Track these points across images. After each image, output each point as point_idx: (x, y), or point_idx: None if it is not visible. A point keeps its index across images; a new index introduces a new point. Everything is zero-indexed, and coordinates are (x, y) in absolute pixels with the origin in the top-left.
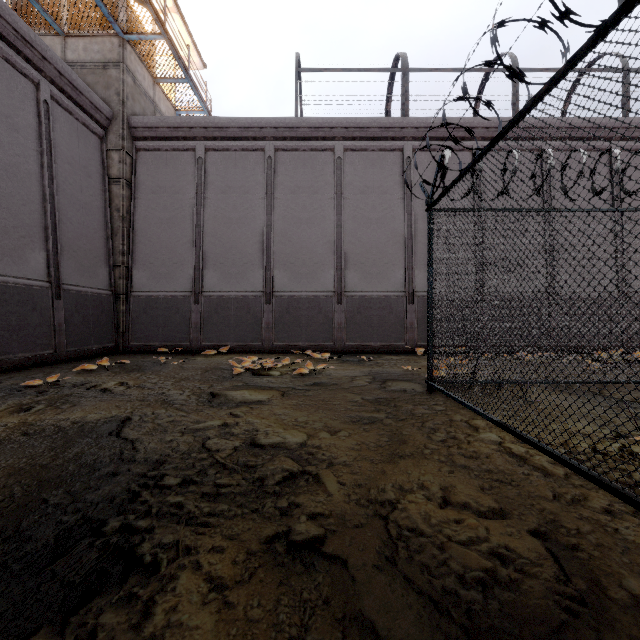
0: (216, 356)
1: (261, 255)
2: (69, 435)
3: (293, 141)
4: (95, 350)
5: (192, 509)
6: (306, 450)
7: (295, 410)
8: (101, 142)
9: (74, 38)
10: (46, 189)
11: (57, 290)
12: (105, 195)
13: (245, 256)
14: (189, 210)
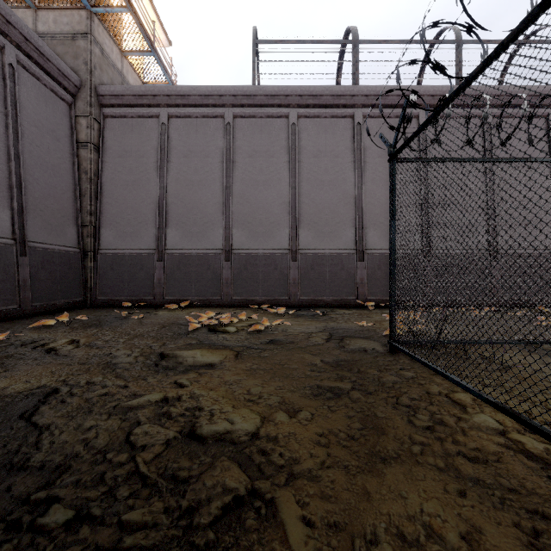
0: (177, 310)
1: (220, 215)
2: None
3: (250, 108)
4: (62, 304)
5: None
6: (258, 446)
7: (248, 377)
8: (70, 108)
9: (45, 11)
10: (11, 149)
11: (22, 247)
12: (73, 158)
13: (205, 216)
14: (153, 173)
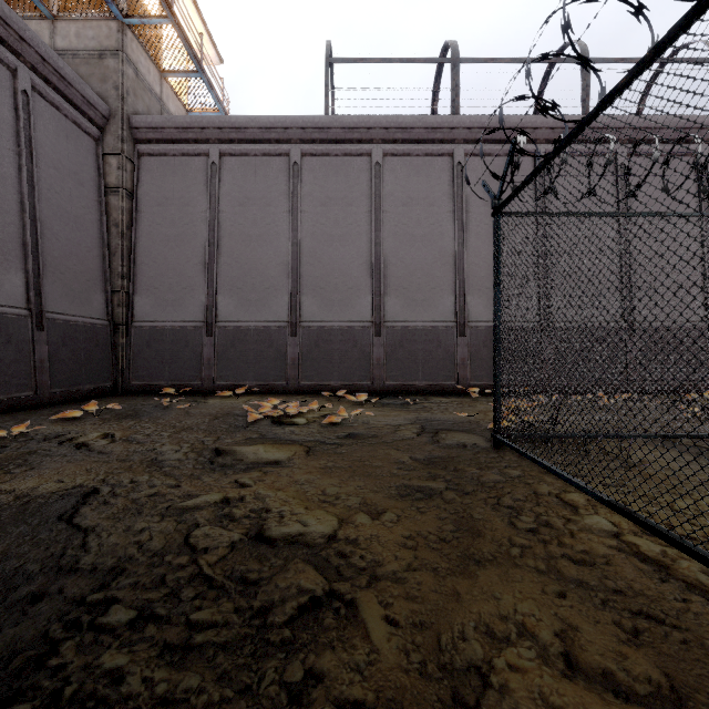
0: (232, 398)
1: (286, 278)
2: (1, 520)
3: (323, 144)
4: (87, 391)
5: (135, 689)
6: (336, 549)
7: (323, 476)
8: (96, 145)
9: (65, 22)
10: (25, 197)
11: (39, 319)
12: (101, 207)
13: (267, 280)
14: (201, 225)
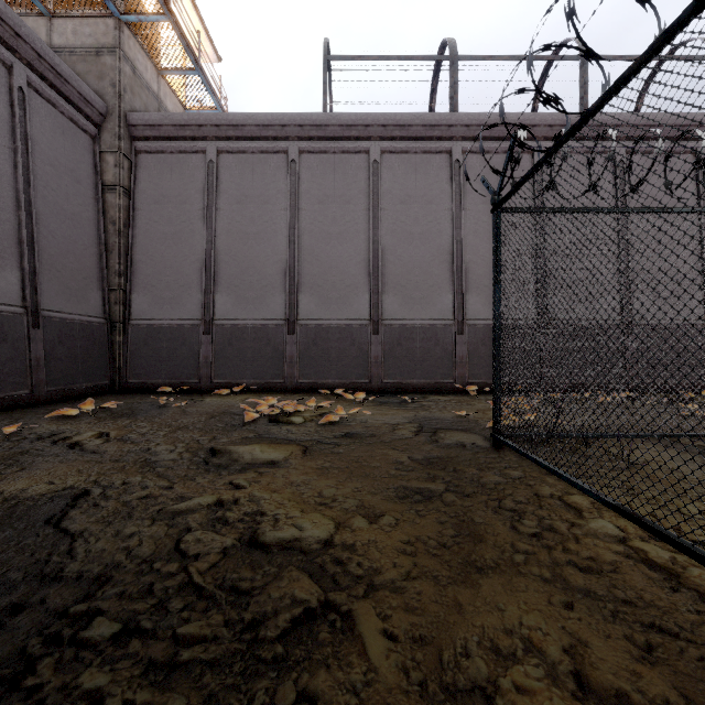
0: (229, 396)
1: (283, 276)
2: None
3: (321, 142)
4: (84, 389)
5: None
6: (332, 555)
7: (319, 477)
8: (93, 142)
9: (61, 19)
10: (21, 194)
11: (35, 317)
12: (98, 205)
13: (264, 277)
14: (198, 223)
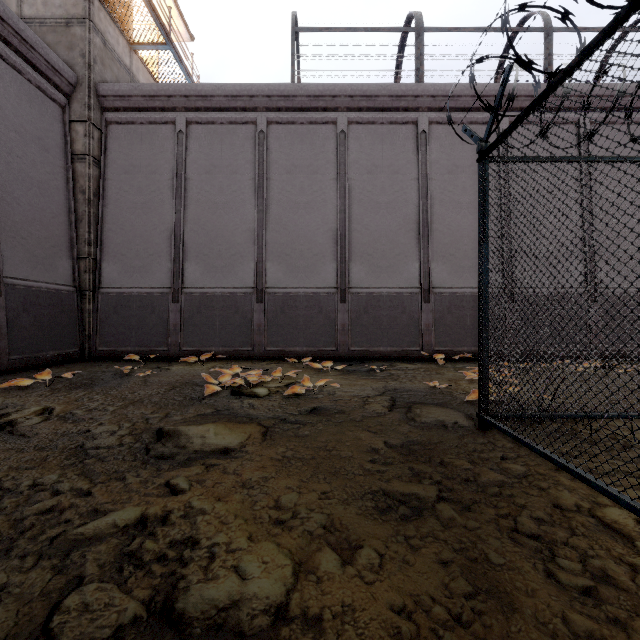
0: (196, 364)
1: (251, 245)
2: None
3: (289, 112)
4: (51, 357)
5: None
6: None
7: (278, 474)
8: (63, 112)
9: None
10: None
11: None
12: (68, 174)
13: (233, 246)
14: (168, 193)
